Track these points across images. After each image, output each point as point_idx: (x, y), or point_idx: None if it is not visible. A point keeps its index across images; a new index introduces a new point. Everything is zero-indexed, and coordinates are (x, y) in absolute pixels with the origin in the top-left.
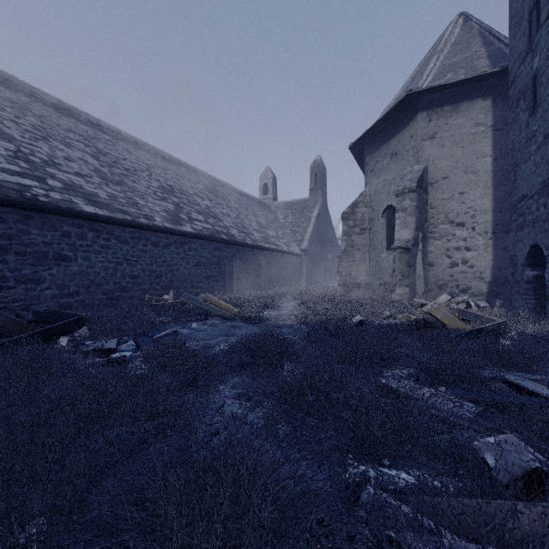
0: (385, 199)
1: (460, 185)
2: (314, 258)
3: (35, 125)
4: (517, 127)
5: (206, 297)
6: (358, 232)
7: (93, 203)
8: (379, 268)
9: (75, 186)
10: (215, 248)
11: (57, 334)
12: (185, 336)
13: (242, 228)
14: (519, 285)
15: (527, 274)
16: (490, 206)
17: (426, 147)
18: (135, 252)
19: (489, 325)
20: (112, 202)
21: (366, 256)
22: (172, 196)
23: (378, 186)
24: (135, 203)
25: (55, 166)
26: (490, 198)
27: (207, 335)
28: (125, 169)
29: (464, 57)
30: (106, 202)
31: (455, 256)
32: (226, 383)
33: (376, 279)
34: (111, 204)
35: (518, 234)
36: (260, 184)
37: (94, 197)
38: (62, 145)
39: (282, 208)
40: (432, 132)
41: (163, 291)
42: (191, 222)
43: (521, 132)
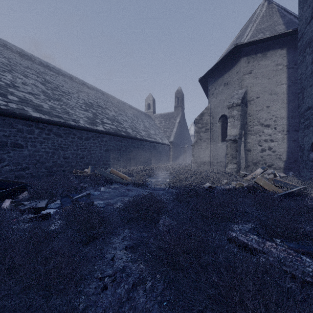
0: (220, 111)
1: (267, 102)
2: (177, 147)
3: (4, 63)
4: (304, 65)
5: (111, 170)
6: (204, 131)
7: (39, 111)
8: (217, 153)
9: (27, 100)
10: (118, 140)
11: (4, 197)
12: (95, 197)
13: (134, 129)
14: (306, 163)
15: (312, 156)
16: (285, 114)
17: (246, 78)
18: (66, 142)
19: (295, 190)
20: (52, 111)
21: (209, 145)
22: (92, 108)
23: (216, 103)
24: (67, 112)
25: (14, 88)
26: (285, 110)
27: (109, 196)
28: (62, 92)
29: (269, 24)
30: (48, 111)
31: (264, 145)
32: (119, 235)
33: (215, 159)
34: (51, 112)
35: (305, 131)
36: (145, 103)
37: (40, 107)
38: (21, 75)
39: (158, 117)
40: (250, 69)
41: (85, 166)
42: (103, 124)
43: (307, 68)
